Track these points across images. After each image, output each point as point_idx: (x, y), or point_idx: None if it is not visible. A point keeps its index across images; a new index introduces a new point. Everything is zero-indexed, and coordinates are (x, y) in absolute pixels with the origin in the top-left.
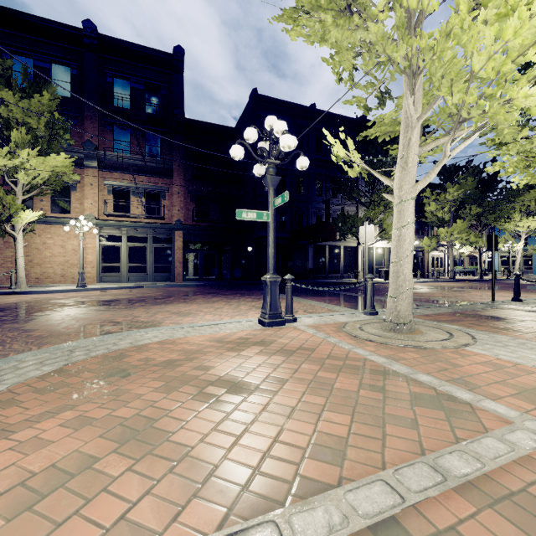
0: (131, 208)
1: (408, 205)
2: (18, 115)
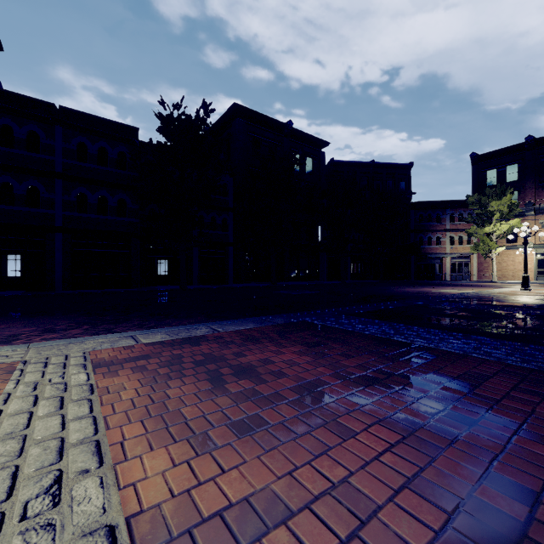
0: None
1: None
2: (495, 207)
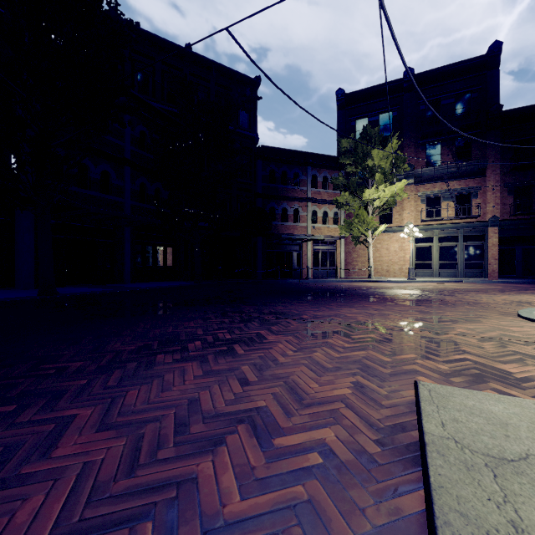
0: (441, 212)
1: None
2: (376, 162)
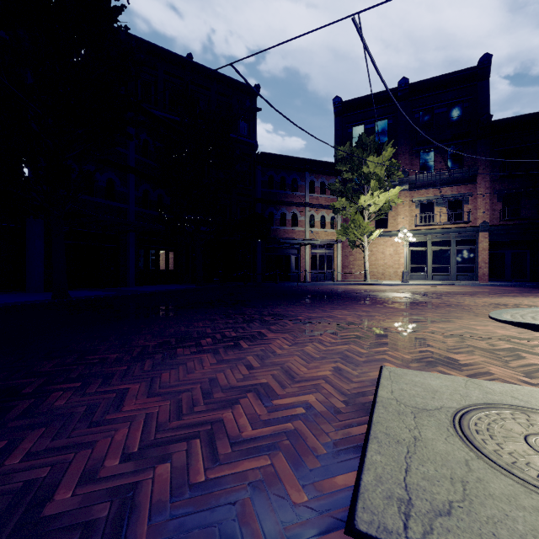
0: (435, 217)
1: None
2: (371, 169)
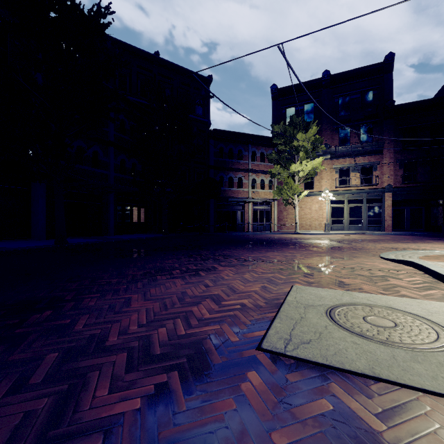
0: (350, 181)
1: None
2: (300, 143)
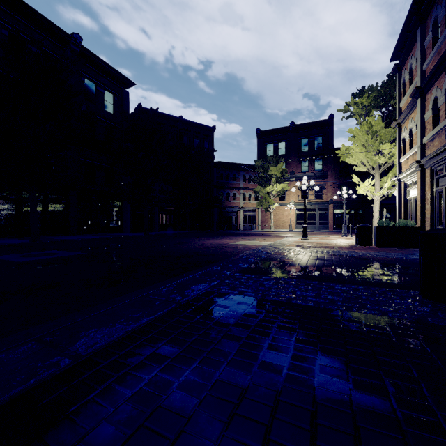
0: (308, 196)
1: (375, 208)
2: (273, 172)
